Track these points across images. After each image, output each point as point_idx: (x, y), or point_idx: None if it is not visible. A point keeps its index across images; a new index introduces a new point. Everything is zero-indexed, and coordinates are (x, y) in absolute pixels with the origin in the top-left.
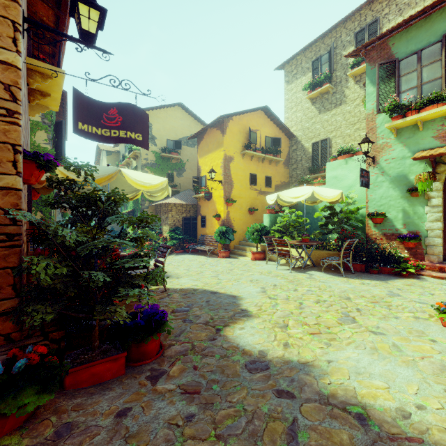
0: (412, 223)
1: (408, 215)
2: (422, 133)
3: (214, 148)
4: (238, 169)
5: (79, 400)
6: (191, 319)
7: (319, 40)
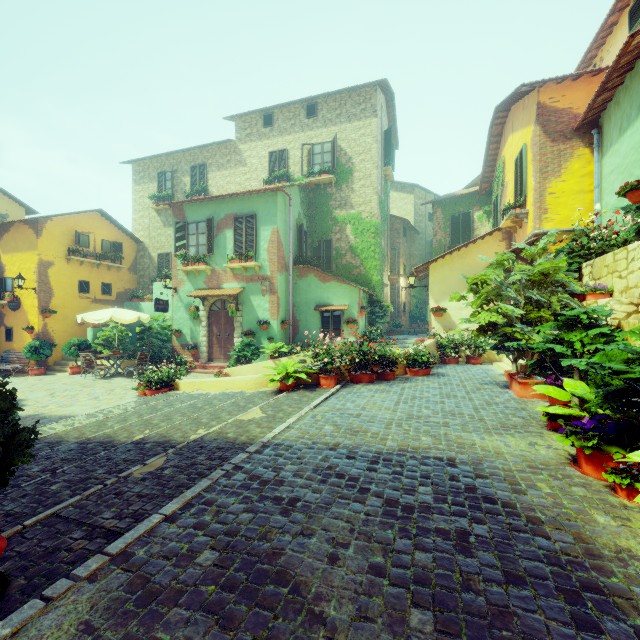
0: (195, 337)
1: (193, 332)
2: (199, 278)
3: (26, 248)
4: (62, 276)
5: None
6: None
7: (164, 155)
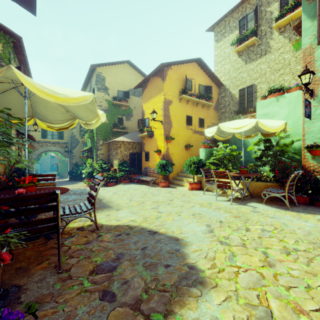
0: None
1: None
2: None
3: (156, 93)
4: (176, 111)
5: None
6: (115, 291)
7: (245, 2)
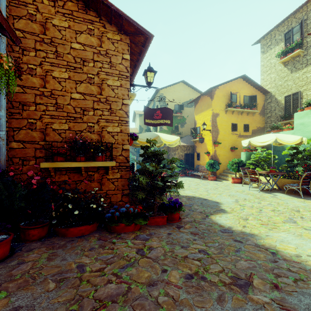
0: None
1: None
2: None
3: (206, 108)
4: (222, 121)
5: (153, 228)
6: (193, 210)
7: (291, 16)
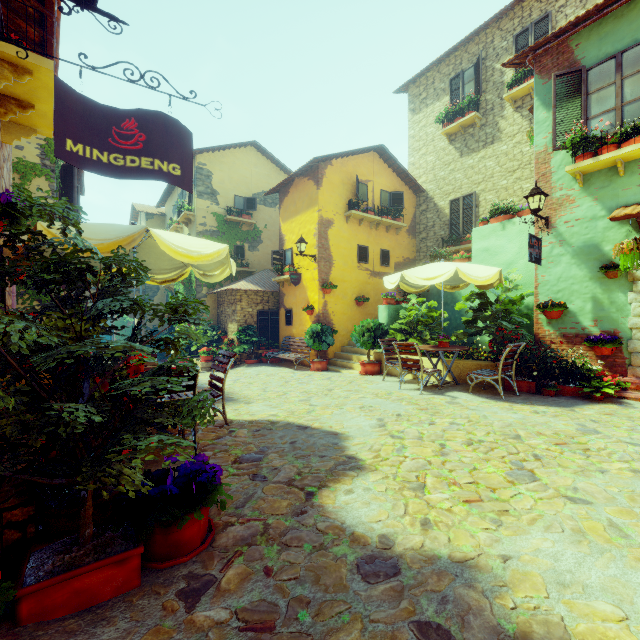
0: (607, 318)
1: (601, 306)
2: (624, 180)
3: (305, 207)
4: (340, 239)
5: None
6: (266, 475)
7: (460, 48)
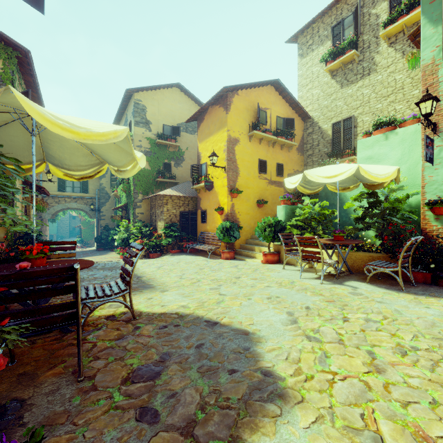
0: None
1: None
2: None
3: (217, 129)
4: (245, 154)
5: None
6: (158, 408)
7: (341, 1)
